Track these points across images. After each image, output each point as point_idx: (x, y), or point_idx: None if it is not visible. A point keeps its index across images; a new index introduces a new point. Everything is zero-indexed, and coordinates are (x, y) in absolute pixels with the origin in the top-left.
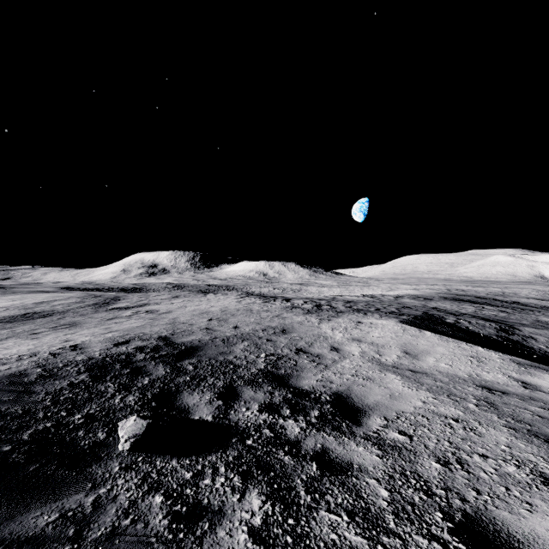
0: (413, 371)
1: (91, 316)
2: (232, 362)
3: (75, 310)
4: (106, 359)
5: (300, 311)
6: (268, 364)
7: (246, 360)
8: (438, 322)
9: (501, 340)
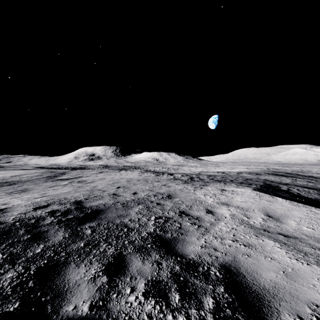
0: (284, 236)
1: (40, 184)
2: (127, 225)
3: (33, 180)
4: (15, 224)
5: (180, 182)
6: (156, 227)
7: (139, 223)
8: (277, 189)
9: None
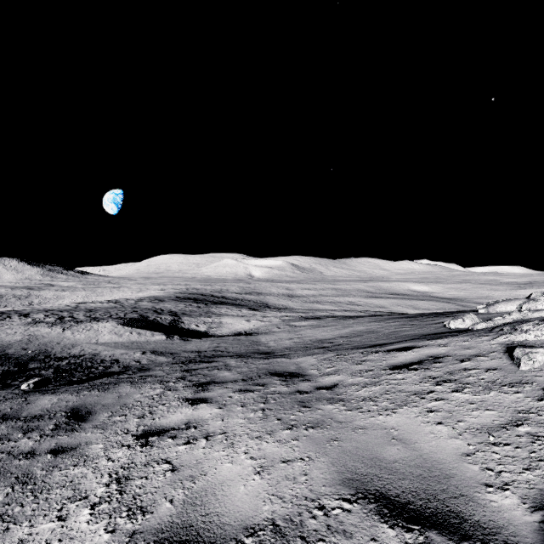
0: (110, 343)
1: None
2: (13, 357)
3: None
4: None
5: (45, 325)
6: (36, 354)
7: (21, 355)
8: (143, 320)
9: (169, 325)
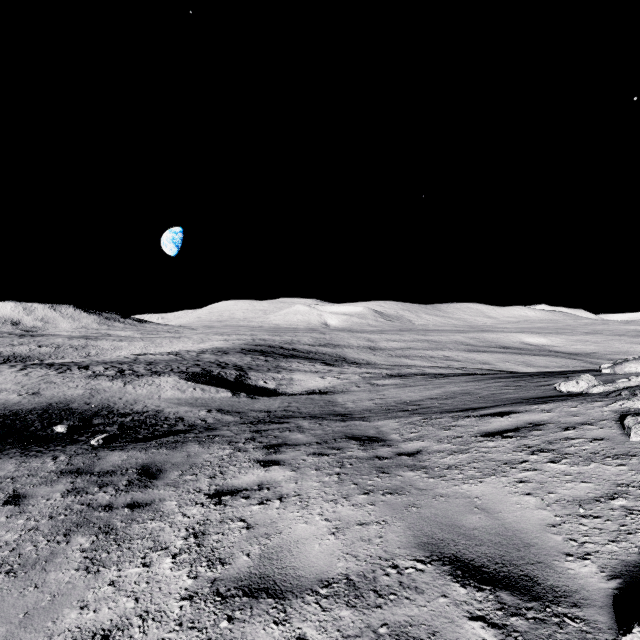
0: (173, 400)
1: None
2: (77, 411)
3: None
4: None
5: (106, 378)
6: (99, 409)
7: (84, 410)
8: (207, 375)
9: (234, 381)
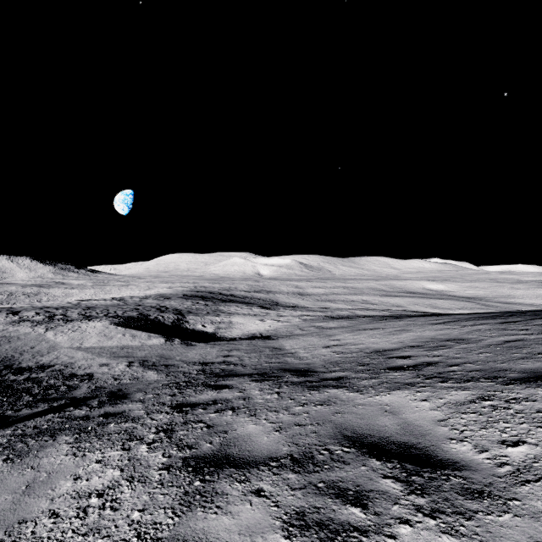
0: (95, 348)
1: None
2: None
3: None
4: None
5: (29, 324)
6: None
7: None
8: (142, 319)
9: (171, 325)
